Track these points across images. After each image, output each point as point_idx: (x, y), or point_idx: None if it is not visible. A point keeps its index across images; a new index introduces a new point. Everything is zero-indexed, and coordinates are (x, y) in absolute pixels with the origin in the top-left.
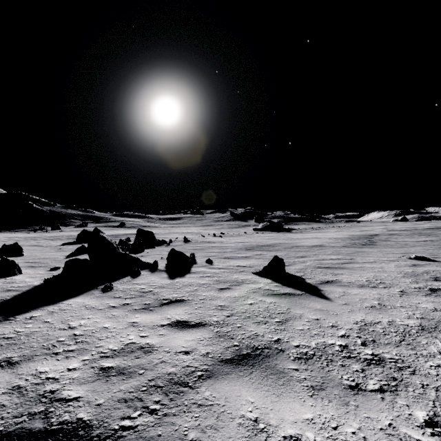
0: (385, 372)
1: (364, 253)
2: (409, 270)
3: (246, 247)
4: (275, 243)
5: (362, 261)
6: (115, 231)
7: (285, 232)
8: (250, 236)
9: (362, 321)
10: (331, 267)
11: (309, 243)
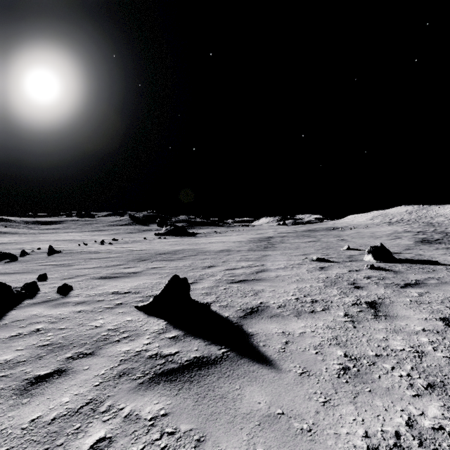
0: None
1: (271, 257)
2: (323, 275)
3: (141, 256)
4: (179, 250)
5: (274, 267)
6: None
7: (190, 236)
8: (150, 242)
9: (372, 447)
10: (246, 279)
11: (215, 248)
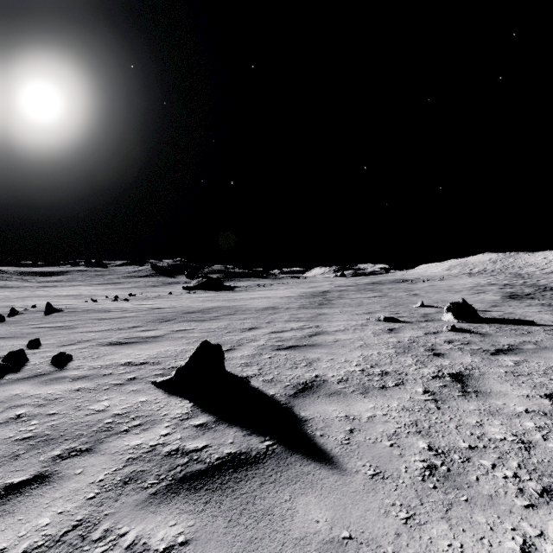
0: None
1: (327, 317)
2: (394, 339)
3: (164, 316)
4: (212, 307)
5: (332, 329)
6: None
7: (226, 291)
8: (176, 298)
9: None
10: (297, 344)
11: (258, 305)
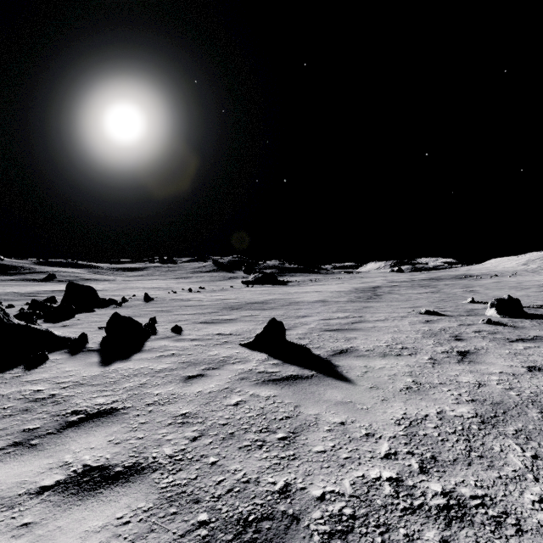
0: (481, 539)
1: (372, 309)
2: (426, 328)
3: (232, 305)
4: (270, 299)
5: (373, 319)
6: (35, 287)
7: (281, 285)
8: (238, 291)
9: (405, 417)
10: (340, 328)
11: (310, 298)
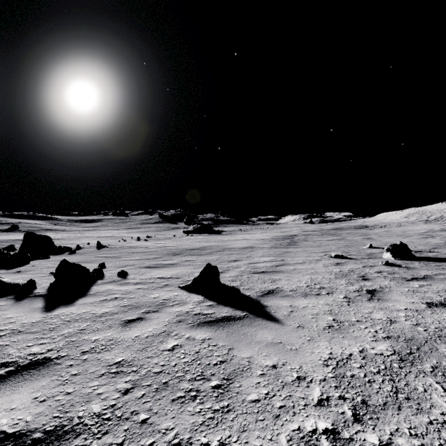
0: None
1: (291, 254)
2: (337, 269)
3: (174, 251)
4: (206, 246)
5: (293, 262)
6: None
7: (216, 234)
8: (179, 239)
9: (331, 357)
10: (266, 271)
11: (240, 245)
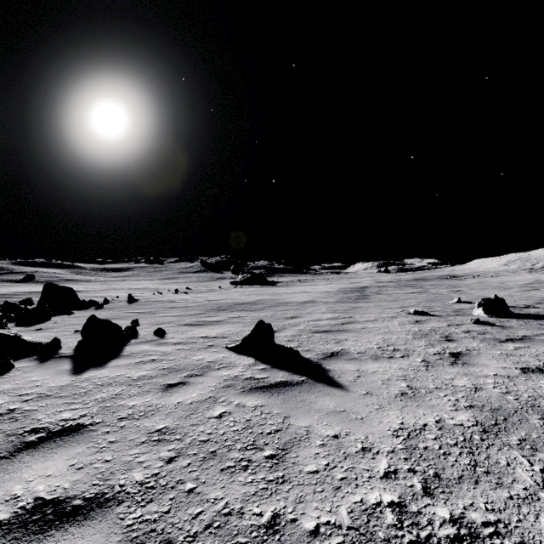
0: None
1: (361, 310)
2: (416, 328)
3: (219, 306)
4: (258, 300)
5: (363, 319)
6: (12, 289)
7: (269, 286)
8: (226, 292)
9: (403, 428)
10: (330, 330)
11: (299, 299)
